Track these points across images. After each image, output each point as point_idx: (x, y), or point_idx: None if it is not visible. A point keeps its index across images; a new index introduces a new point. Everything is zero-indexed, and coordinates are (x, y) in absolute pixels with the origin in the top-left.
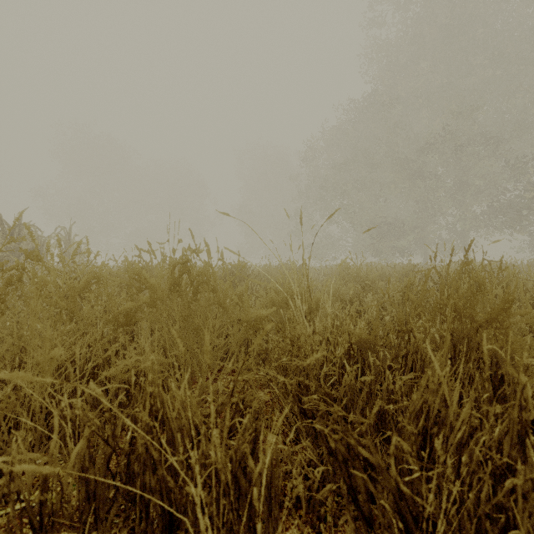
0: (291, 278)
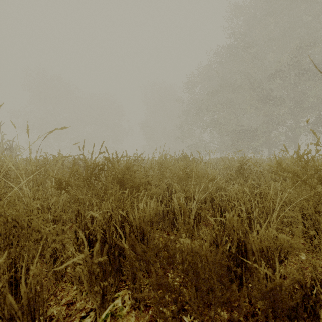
0: (195, 174)
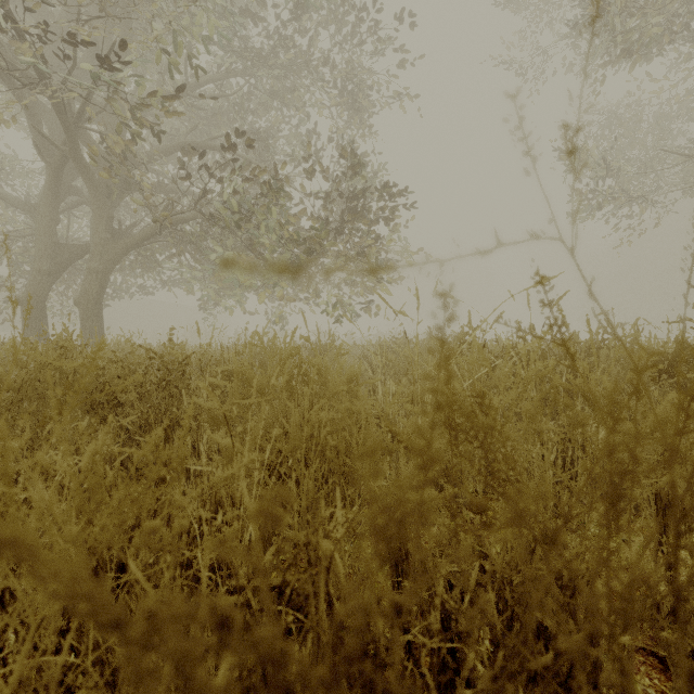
0: None
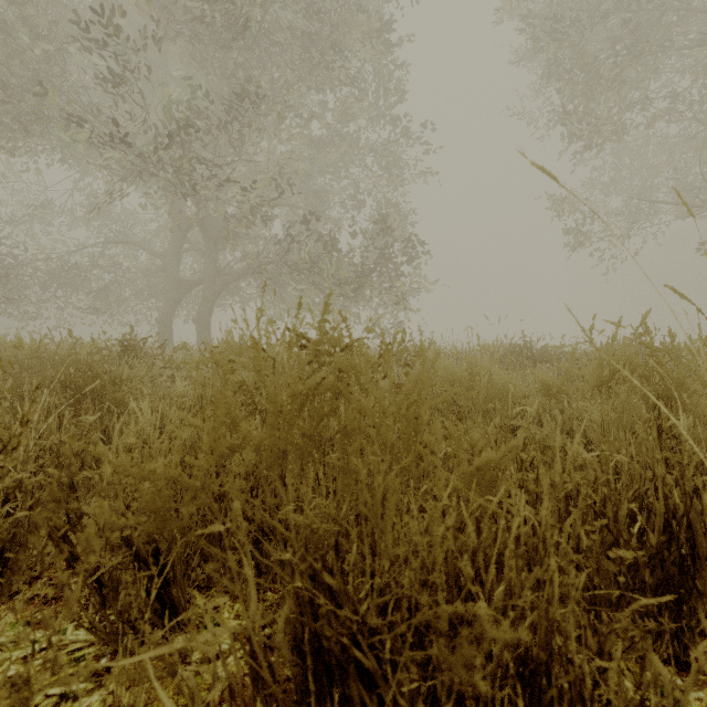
0: None
